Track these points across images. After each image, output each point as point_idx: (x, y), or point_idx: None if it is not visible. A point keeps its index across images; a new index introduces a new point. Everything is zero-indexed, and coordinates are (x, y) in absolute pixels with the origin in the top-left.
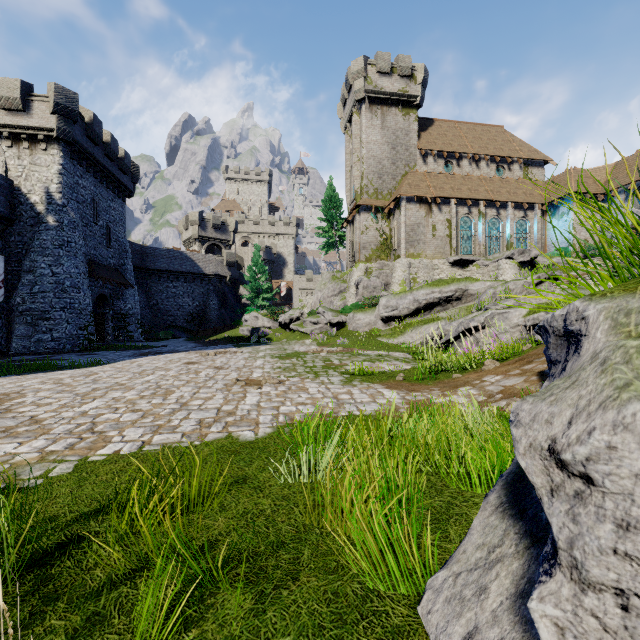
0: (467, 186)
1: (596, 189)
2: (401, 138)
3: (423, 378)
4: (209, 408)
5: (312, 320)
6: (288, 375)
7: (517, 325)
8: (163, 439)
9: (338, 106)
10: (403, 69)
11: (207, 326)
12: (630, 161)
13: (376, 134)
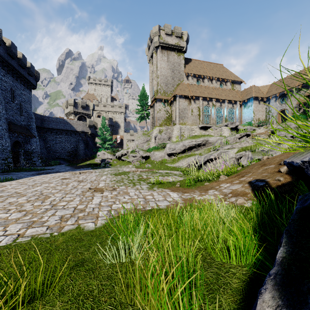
0: (207, 91)
1: (263, 95)
2: (176, 67)
3: (189, 185)
4: (69, 207)
5: (133, 155)
6: (119, 185)
7: (232, 157)
8: (33, 232)
9: (146, 49)
10: (177, 33)
11: (78, 158)
12: (277, 83)
13: (164, 64)
